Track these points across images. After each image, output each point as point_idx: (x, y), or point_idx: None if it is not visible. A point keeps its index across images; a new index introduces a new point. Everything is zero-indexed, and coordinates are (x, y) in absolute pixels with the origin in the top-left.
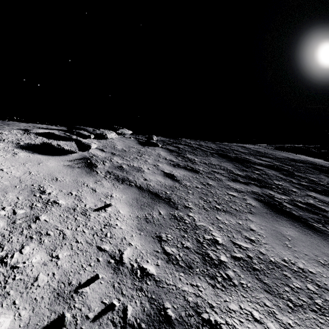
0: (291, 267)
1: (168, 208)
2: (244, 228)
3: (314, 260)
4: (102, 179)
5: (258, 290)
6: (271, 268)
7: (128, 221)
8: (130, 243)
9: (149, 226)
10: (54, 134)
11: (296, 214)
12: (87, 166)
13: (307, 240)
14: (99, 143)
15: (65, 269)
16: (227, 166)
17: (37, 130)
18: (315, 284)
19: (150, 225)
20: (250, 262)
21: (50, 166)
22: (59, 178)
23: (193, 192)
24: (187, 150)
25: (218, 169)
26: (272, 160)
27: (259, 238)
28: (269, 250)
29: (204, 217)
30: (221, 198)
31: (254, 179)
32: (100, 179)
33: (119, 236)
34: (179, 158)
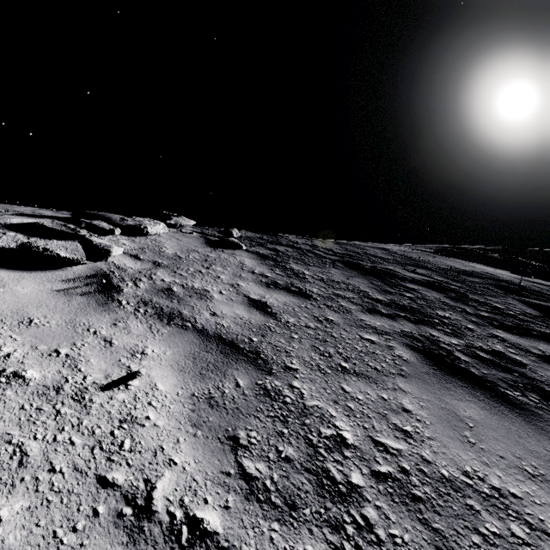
0: (479, 487)
1: (254, 373)
2: (393, 408)
3: (516, 468)
4: (129, 317)
5: (424, 548)
6: (445, 492)
7: (173, 408)
8: (173, 461)
9: (214, 415)
10: (42, 227)
11: (478, 373)
12: (100, 290)
13: (501, 426)
14: (132, 244)
15: (10, 549)
16: (360, 285)
17: (8, 219)
18: (524, 522)
19: (217, 412)
20: (405, 483)
21: (21, 293)
22: (37, 319)
23: (301, 337)
24: (292, 255)
25: (344, 290)
26: (432, 273)
27: (420, 427)
28: (437, 453)
29: (320, 389)
30: (351, 346)
31: (405, 308)
32: (124, 317)
33: (149, 446)
34: (277, 271)
